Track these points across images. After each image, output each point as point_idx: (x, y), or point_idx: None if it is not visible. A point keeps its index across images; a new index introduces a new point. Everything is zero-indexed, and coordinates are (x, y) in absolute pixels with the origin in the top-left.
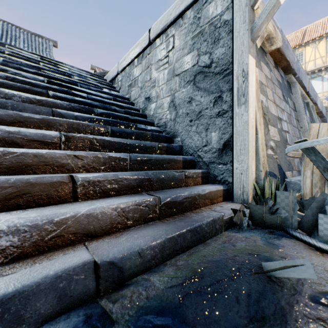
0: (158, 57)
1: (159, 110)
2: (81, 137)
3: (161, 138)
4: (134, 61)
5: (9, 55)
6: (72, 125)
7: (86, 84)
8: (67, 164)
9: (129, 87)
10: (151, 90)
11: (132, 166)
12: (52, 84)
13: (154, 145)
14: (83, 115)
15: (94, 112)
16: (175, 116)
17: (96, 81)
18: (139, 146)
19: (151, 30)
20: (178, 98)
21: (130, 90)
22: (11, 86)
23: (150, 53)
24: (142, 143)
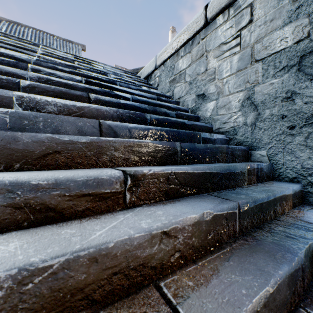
0: (219, 40)
1: (222, 111)
2: (155, 174)
3: (236, 152)
4: (179, 51)
5: (43, 54)
6: (131, 148)
7: (124, 83)
8: (152, 256)
9: (171, 83)
10: (207, 84)
11: (242, 224)
12: (90, 84)
13: (243, 170)
14: (139, 126)
15: (146, 119)
16: (254, 119)
17: (131, 78)
18: (227, 175)
19: (209, 6)
20: (260, 93)
21: (172, 86)
22: (44, 90)
23: (205, 36)
24: (230, 169)
